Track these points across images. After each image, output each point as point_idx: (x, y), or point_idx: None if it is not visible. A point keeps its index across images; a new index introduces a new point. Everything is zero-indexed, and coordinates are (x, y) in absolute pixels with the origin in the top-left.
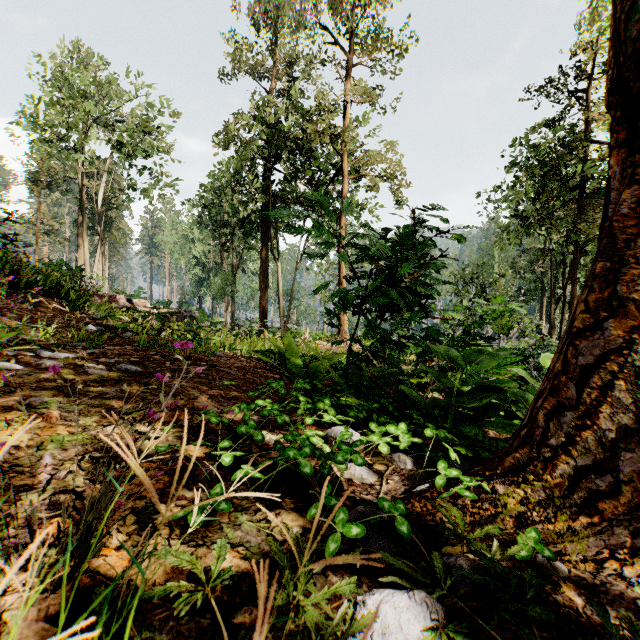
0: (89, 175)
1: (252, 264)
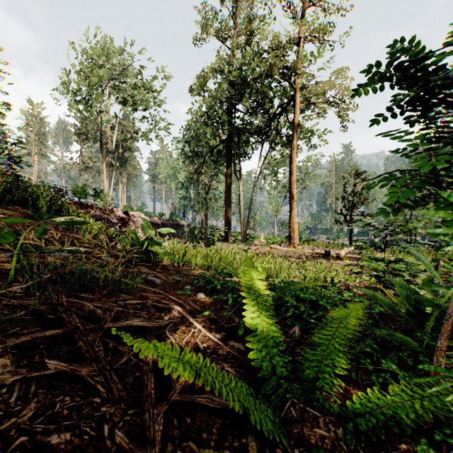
0: (113, 129)
1: (220, 186)
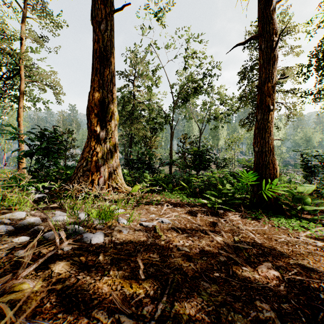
0: None
1: None
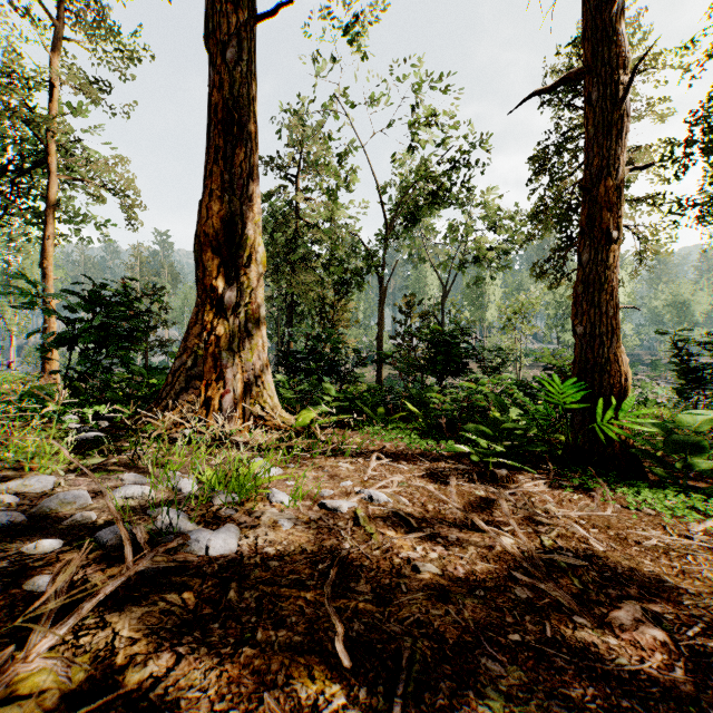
0: None
1: None
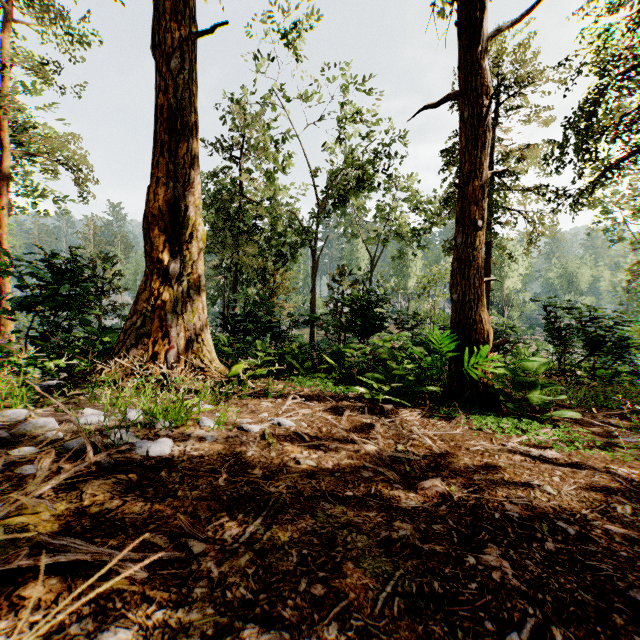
0: None
1: None
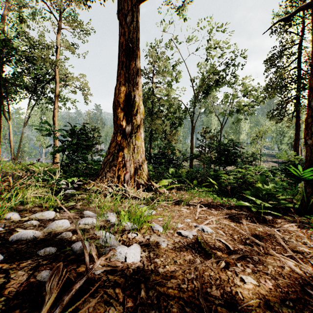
0: None
1: None
